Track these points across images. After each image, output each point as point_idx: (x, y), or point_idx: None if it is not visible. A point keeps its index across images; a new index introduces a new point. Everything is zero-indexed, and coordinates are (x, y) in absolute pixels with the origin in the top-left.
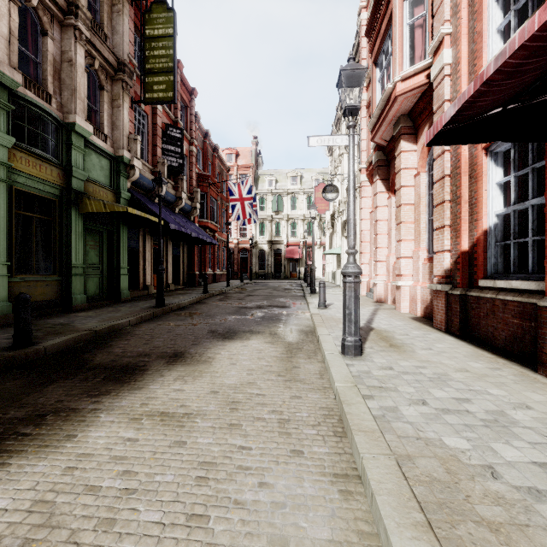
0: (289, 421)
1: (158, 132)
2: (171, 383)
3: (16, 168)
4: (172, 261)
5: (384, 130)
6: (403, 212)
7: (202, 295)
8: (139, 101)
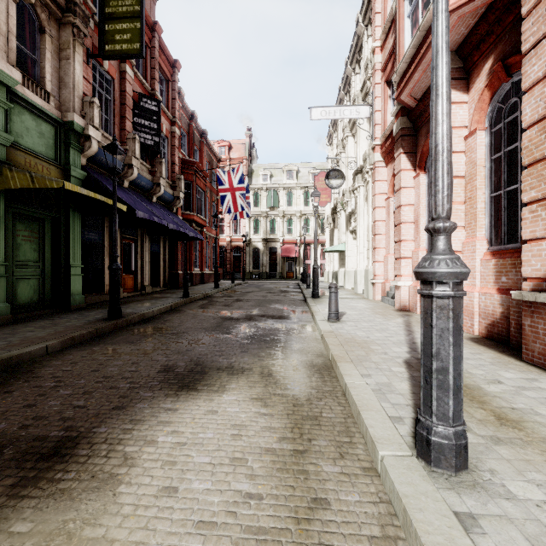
0: None
1: (128, 102)
2: None
3: None
4: (149, 259)
5: (417, 80)
6: None
7: (181, 300)
8: (97, 54)
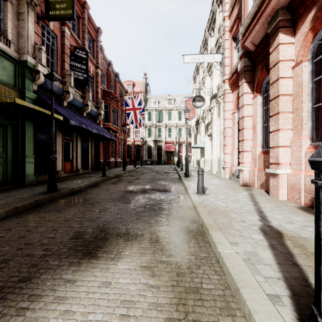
0: None
1: (66, 51)
2: None
3: None
4: (81, 152)
5: (257, 30)
6: (281, 102)
7: (100, 178)
8: (44, 17)
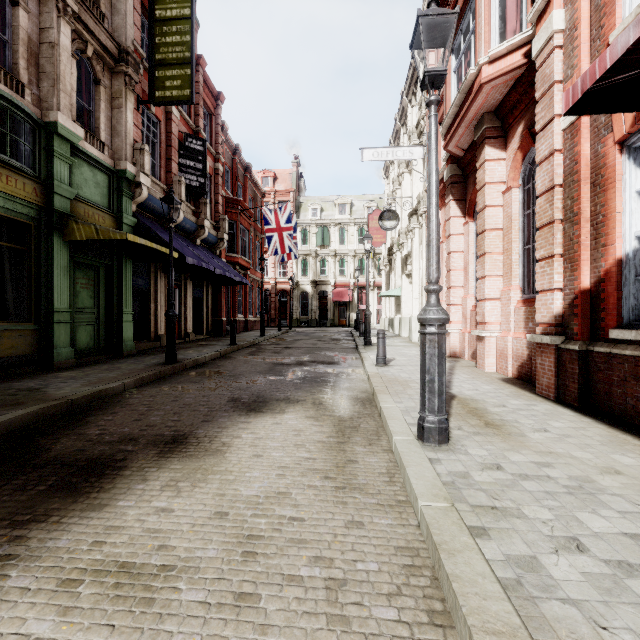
0: (345, 585)
1: (173, 143)
2: (155, 495)
3: None
4: (192, 305)
5: (461, 134)
6: (488, 240)
7: (229, 347)
8: (147, 100)
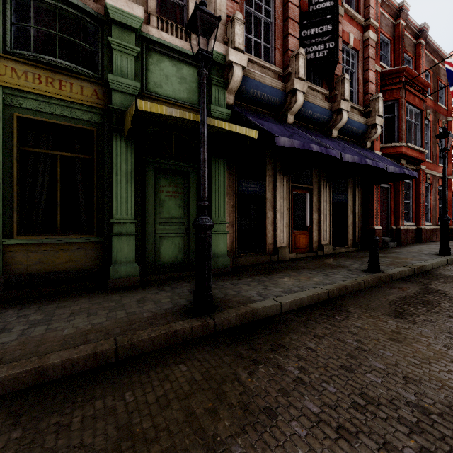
0: None
1: (291, 14)
2: None
3: (15, 87)
4: (330, 212)
5: None
6: None
7: (356, 279)
8: None
